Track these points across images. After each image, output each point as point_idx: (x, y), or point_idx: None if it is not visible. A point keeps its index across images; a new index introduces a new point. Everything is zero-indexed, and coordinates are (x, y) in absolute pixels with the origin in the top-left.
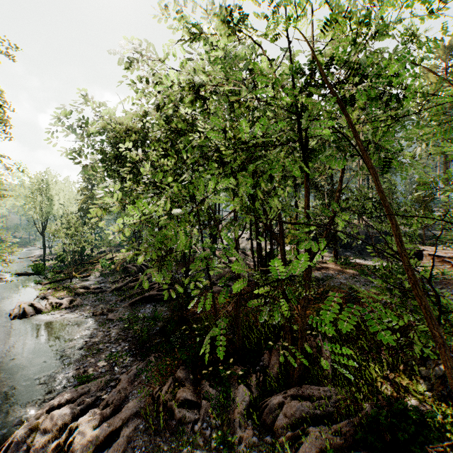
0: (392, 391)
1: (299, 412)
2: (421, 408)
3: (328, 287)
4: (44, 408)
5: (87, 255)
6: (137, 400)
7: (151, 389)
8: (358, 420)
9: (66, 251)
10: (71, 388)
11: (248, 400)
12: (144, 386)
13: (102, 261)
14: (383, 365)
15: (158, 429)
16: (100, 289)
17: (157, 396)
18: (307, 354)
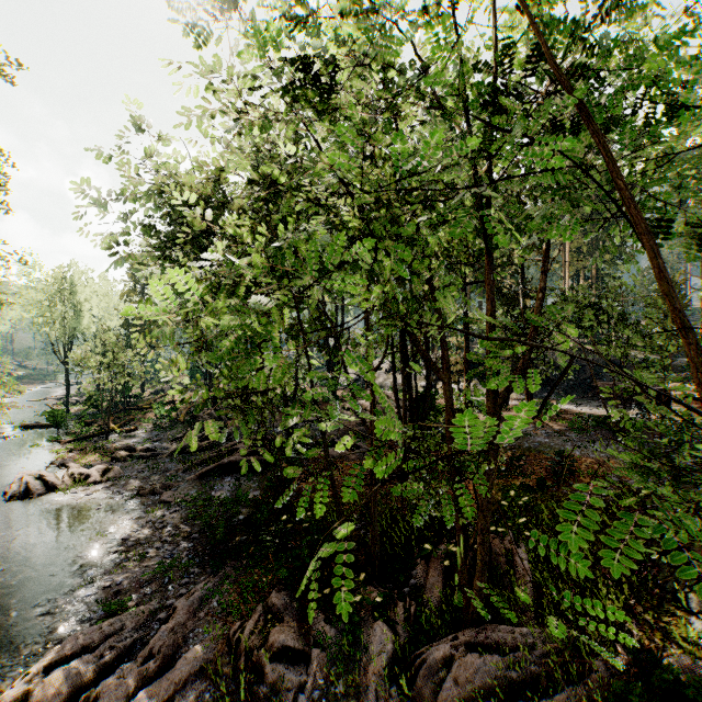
0: (640, 637)
1: (481, 674)
2: (695, 670)
3: (520, 450)
4: (42, 661)
5: (135, 397)
6: (202, 647)
7: (226, 626)
8: (585, 690)
9: (100, 390)
10: (92, 622)
11: (391, 649)
12: (216, 619)
13: (157, 406)
14: (621, 588)
15: (235, 701)
16: (153, 451)
17: (236, 640)
18: (491, 569)
